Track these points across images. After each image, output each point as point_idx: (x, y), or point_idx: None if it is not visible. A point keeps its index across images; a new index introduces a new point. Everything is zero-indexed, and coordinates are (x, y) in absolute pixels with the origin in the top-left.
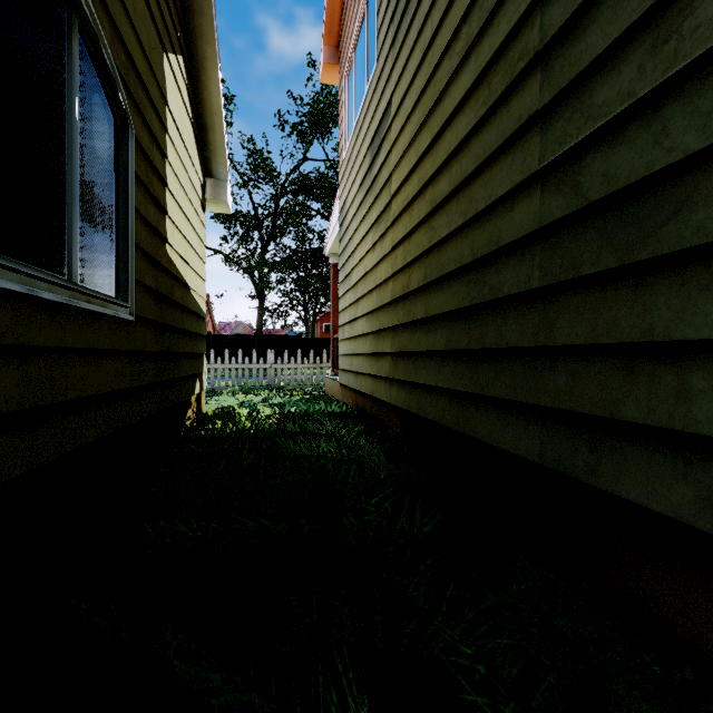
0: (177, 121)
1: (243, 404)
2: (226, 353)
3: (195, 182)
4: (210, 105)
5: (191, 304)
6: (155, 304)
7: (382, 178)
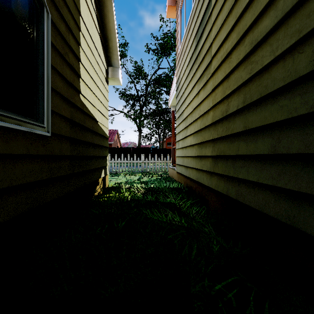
0: (88, 28)
1: (128, 181)
2: (122, 156)
3: (101, 66)
4: (109, 26)
5: (98, 130)
6: (71, 128)
7: (204, 49)
